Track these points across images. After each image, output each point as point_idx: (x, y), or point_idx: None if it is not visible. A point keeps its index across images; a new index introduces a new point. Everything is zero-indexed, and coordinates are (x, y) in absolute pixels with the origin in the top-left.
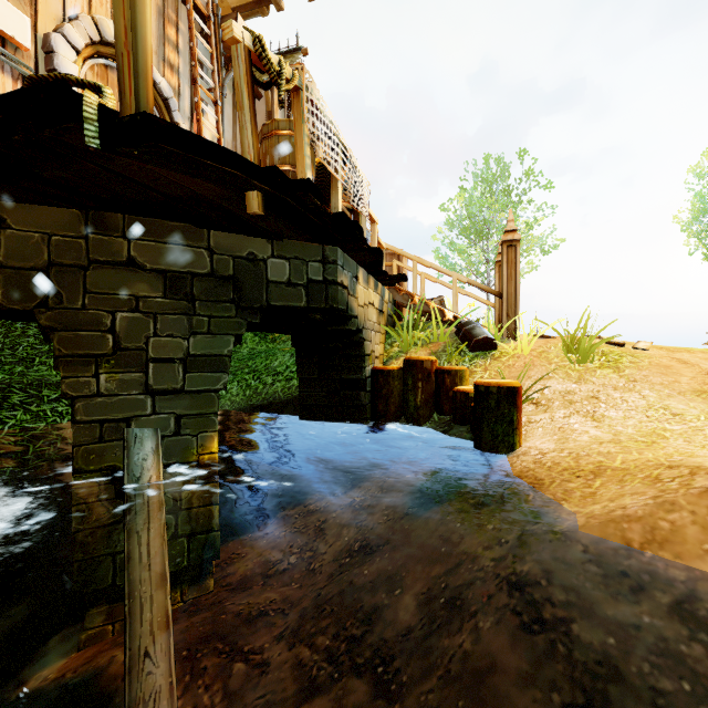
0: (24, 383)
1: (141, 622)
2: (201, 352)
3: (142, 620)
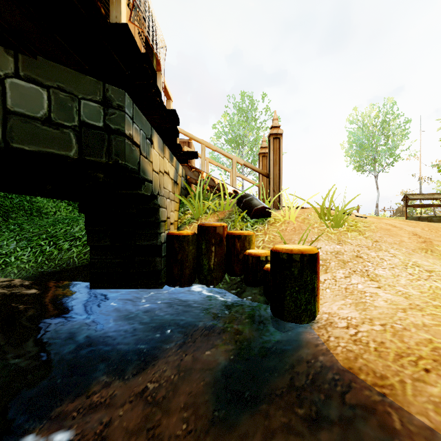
0: None
1: None
2: None
3: None
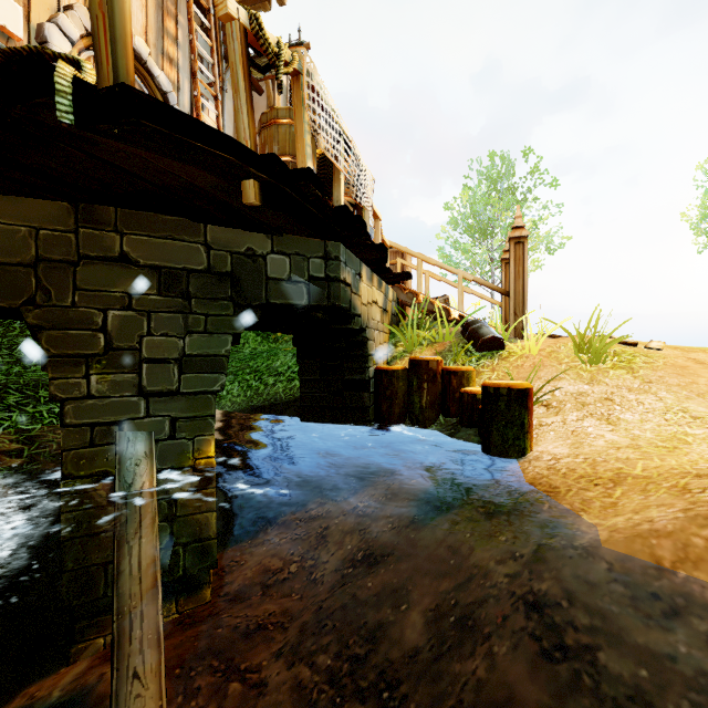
0: (21, 383)
1: (130, 640)
2: (198, 352)
3: (131, 637)
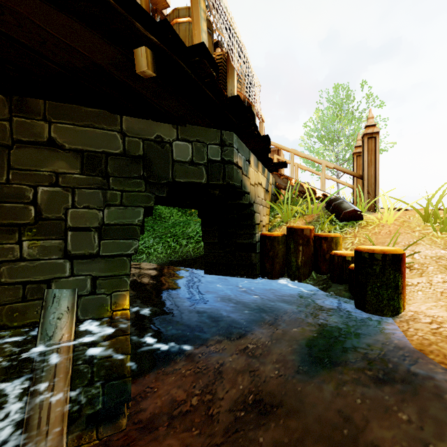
0: None
1: None
2: (115, 221)
3: None
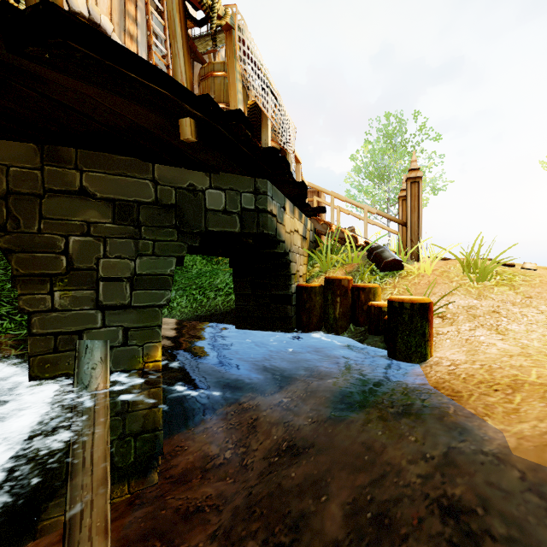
0: (11, 297)
1: (80, 527)
2: (147, 272)
3: (81, 525)
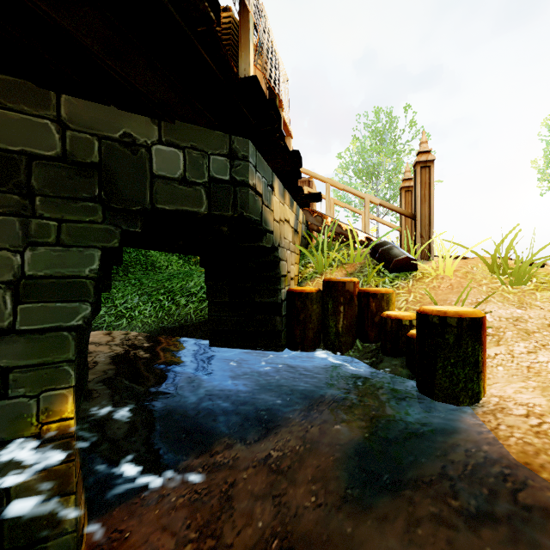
0: None
1: None
2: (45, 272)
3: None
